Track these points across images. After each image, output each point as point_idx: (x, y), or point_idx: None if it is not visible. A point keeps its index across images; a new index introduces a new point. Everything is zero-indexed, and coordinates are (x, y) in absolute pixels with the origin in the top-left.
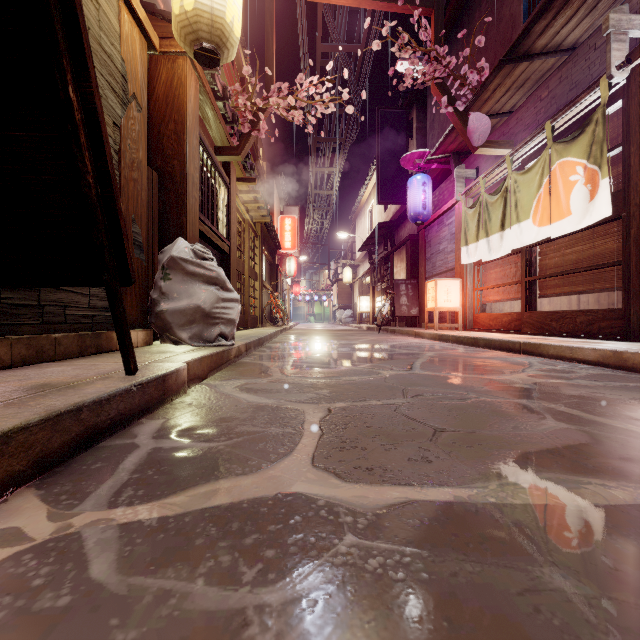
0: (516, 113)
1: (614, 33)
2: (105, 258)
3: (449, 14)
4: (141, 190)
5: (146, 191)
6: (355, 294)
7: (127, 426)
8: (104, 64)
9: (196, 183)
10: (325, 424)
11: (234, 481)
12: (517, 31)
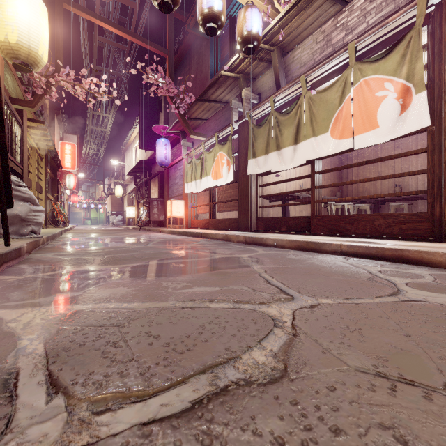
0: (208, 121)
1: (234, 108)
2: (2, 197)
3: (180, 53)
4: None
5: None
6: (125, 204)
7: (11, 266)
8: None
9: None
10: (103, 259)
11: (74, 268)
12: (208, 82)
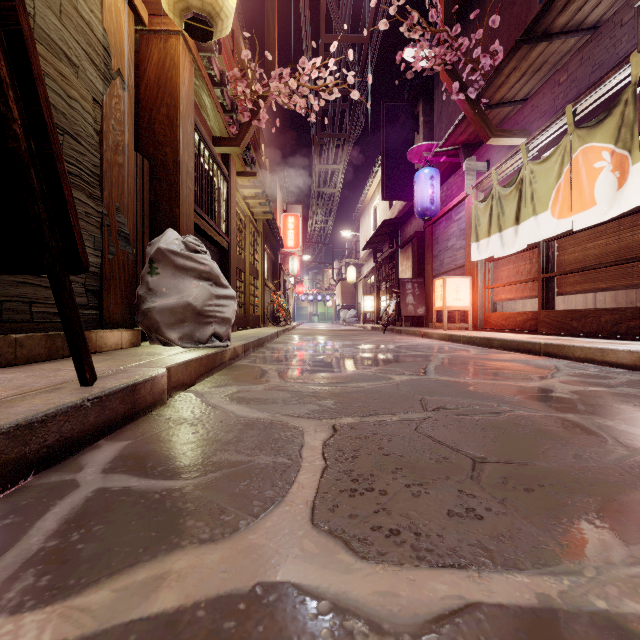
0: (531, 100)
1: None
2: (44, 236)
3: (458, 0)
4: (127, 176)
5: (133, 178)
6: (359, 293)
7: (76, 452)
8: (81, 32)
9: (191, 173)
10: (329, 450)
11: (193, 556)
12: (532, 13)
